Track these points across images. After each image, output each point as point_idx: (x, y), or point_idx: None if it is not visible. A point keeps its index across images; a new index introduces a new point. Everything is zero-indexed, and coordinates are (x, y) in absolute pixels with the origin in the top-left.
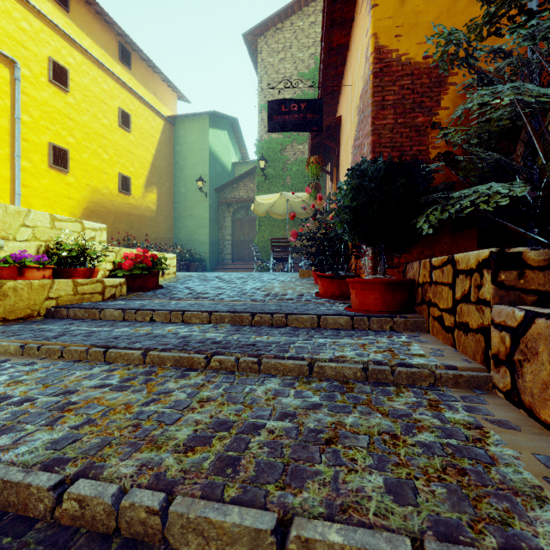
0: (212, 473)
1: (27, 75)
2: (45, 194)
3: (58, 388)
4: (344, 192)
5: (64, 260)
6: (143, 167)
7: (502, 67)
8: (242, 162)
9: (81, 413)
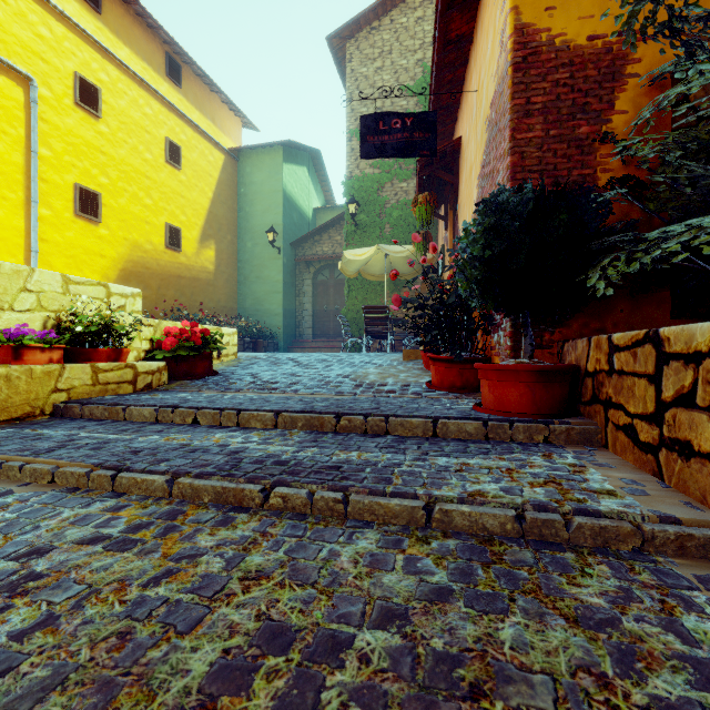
0: None
1: (47, 96)
2: (69, 251)
3: (26, 542)
4: (472, 237)
5: (79, 338)
6: (198, 215)
7: None
8: (327, 208)
9: (40, 601)
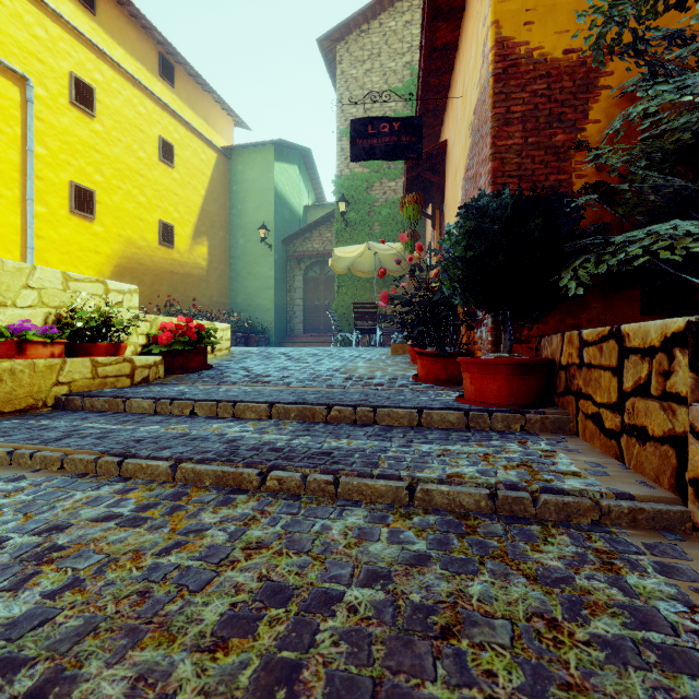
0: (253, 698)
1: (43, 95)
2: (65, 248)
3: (45, 520)
4: (454, 239)
5: (79, 333)
6: (191, 212)
7: (684, 56)
8: (317, 206)
9: (65, 568)
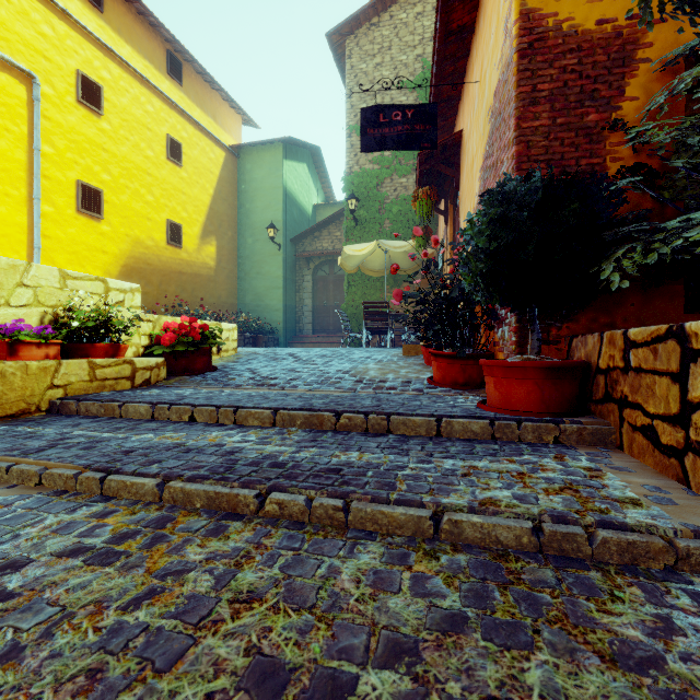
0: None
1: (50, 93)
2: (72, 247)
3: (2, 554)
4: (477, 228)
5: (76, 333)
6: (199, 211)
7: None
8: (326, 204)
9: (6, 627)
